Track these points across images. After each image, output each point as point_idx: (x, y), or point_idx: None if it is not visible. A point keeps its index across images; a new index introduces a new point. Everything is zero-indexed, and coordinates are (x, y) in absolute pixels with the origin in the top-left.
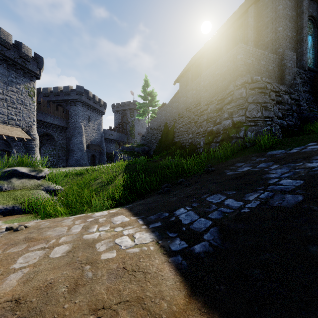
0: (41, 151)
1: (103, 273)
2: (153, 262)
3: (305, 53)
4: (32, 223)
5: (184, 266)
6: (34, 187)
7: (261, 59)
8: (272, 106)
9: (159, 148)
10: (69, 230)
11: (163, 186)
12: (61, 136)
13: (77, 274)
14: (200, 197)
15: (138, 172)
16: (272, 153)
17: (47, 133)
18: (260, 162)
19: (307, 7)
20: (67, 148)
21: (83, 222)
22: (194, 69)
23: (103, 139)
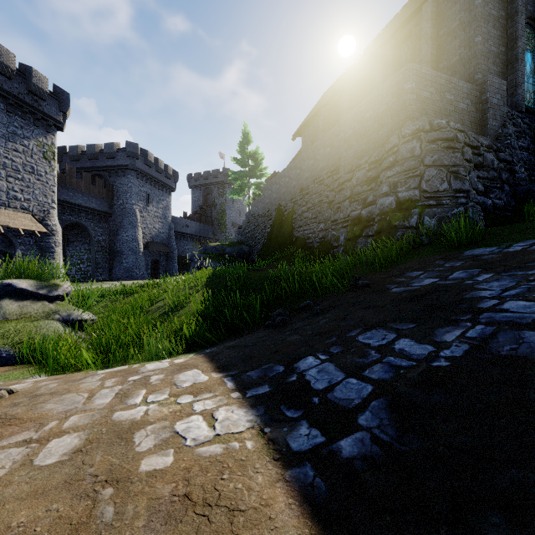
0: (67, 253)
1: (139, 508)
2: (252, 480)
3: (521, 82)
4: (27, 383)
5: (319, 493)
6: (41, 315)
7: (445, 91)
8: (467, 172)
9: (267, 248)
10: (90, 401)
11: (274, 313)
12: (101, 229)
13: (81, 510)
14: (346, 334)
15: (230, 288)
16: (474, 253)
17: (77, 224)
18: (453, 270)
19: (524, 2)
20: (111, 249)
21: (120, 384)
22: (327, 112)
23: (173, 233)
